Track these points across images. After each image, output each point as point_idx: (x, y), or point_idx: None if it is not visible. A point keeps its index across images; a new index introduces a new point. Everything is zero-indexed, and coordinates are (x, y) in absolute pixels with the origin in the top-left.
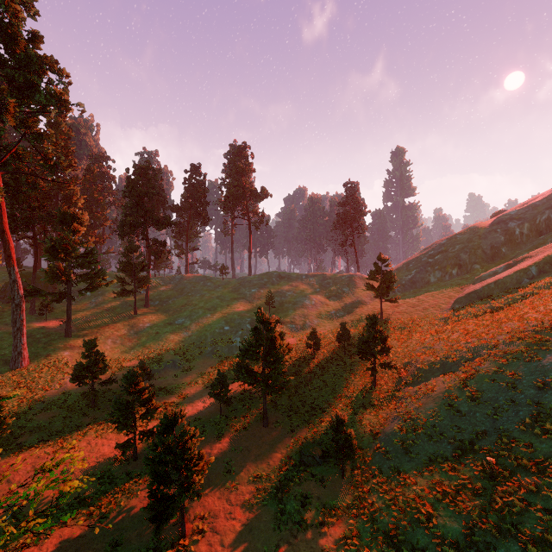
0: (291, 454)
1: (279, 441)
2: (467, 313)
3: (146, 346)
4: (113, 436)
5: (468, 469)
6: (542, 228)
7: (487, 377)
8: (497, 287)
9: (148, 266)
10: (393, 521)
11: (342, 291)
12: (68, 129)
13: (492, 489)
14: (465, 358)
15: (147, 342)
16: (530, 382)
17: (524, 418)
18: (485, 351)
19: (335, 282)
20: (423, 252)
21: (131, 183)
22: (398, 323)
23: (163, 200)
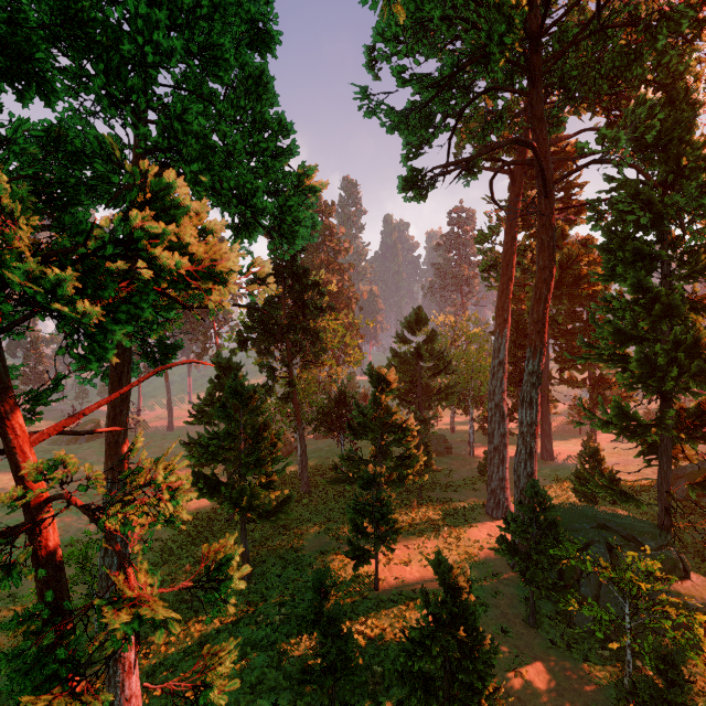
0: None
1: None
2: None
3: None
4: None
5: None
6: None
7: None
8: None
9: None
10: None
11: None
12: None
13: None
14: None
15: None
16: None
17: None
18: None
19: None
20: None
21: None
22: None
23: None
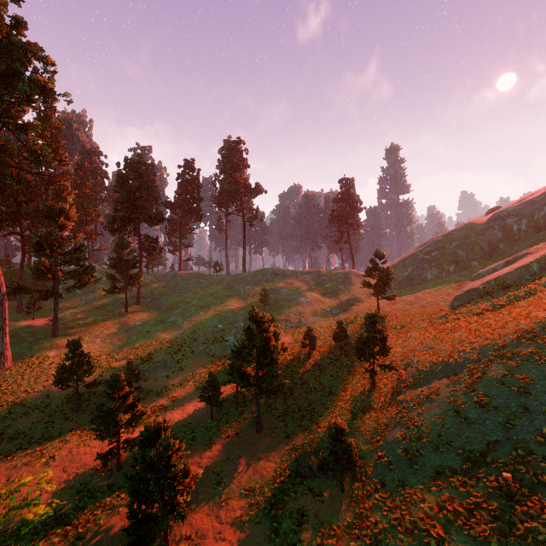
0: (286, 463)
1: (274, 448)
2: (468, 311)
3: (136, 345)
4: (96, 444)
5: (481, 485)
6: (540, 224)
7: (496, 381)
8: (497, 284)
9: (140, 262)
10: (400, 545)
11: (338, 289)
12: (58, 123)
13: (510, 510)
14: (469, 359)
15: (138, 341)
16: (544, 387)
17: (541, 428)
18: (491, 352)
19: (331, 279)
20: (419, 248)
21: (122, 177)
22: (396, 321)
23: (156, 196)
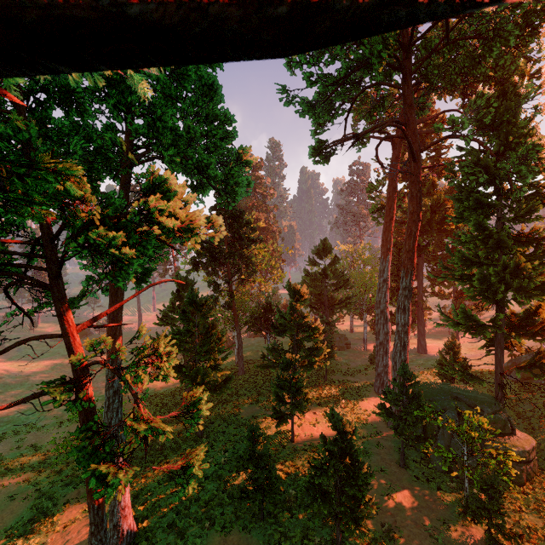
0: None
1: None
2: None
3: None
4: None
5: None
6: None
7: None
8: None
9: None
10: None
11: None
12: None
13: None
14: None
15: None
16: None
17: None
18: None
19: None
20: None
21: None
22: None
23: None
